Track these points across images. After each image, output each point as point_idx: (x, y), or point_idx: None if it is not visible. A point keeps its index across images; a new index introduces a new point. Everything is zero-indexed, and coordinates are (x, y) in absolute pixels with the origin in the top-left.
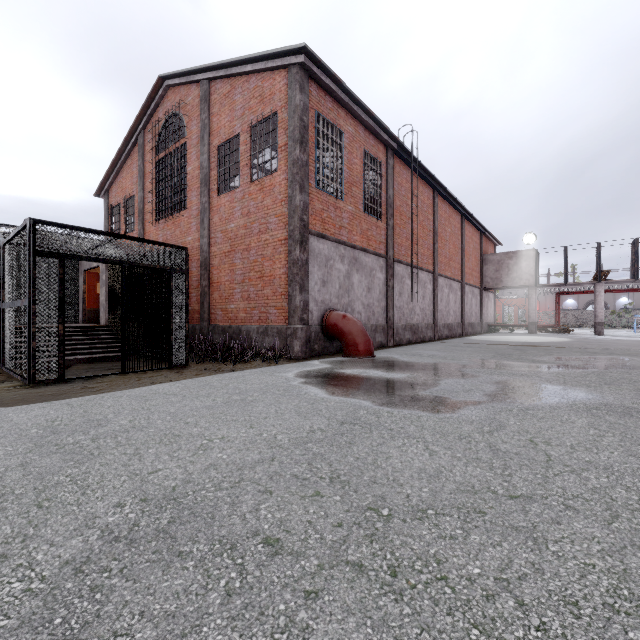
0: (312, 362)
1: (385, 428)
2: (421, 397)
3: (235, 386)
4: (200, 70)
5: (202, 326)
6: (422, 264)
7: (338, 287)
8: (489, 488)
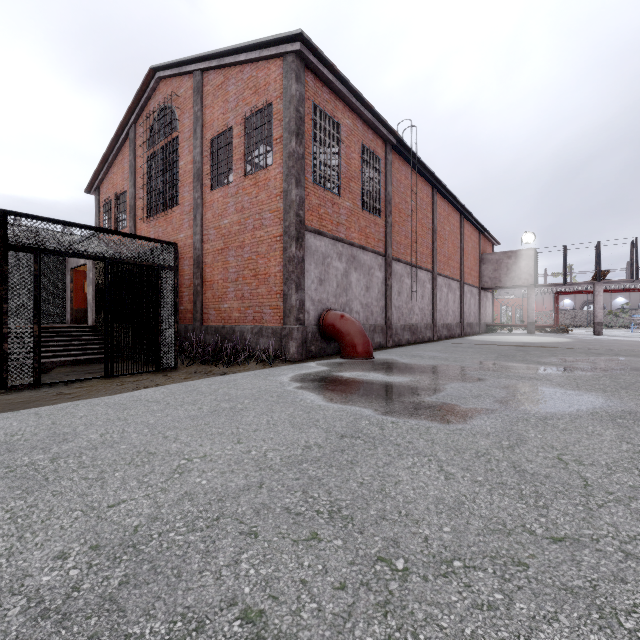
0: (308, 364)
1: (391, 443)
2: (427, 404)
3: (225, 392)
4: (192, 60)
5: (194, 326)
6: (421, 263)
7: (336, 286)
8: (524, 526)
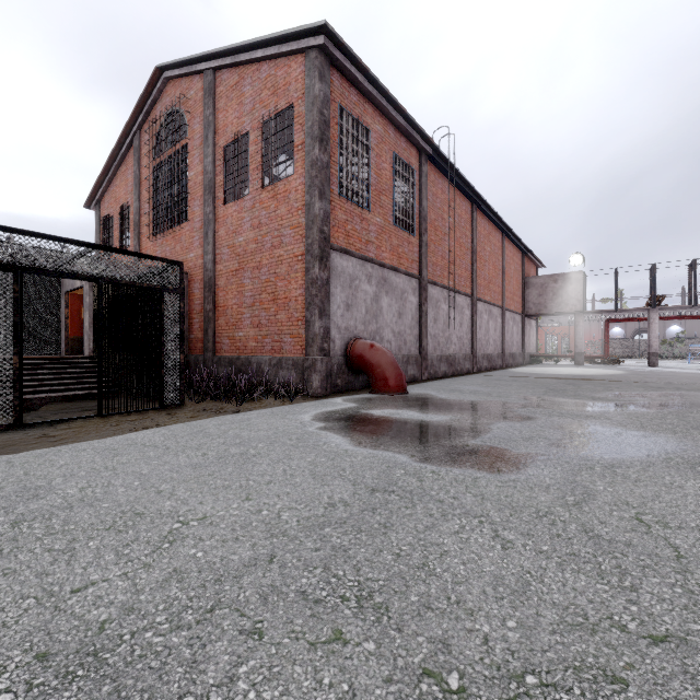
0: (334, 400)
1: (432, 499)
2: (472, 448)
3: (236, 433)
4: (203, 58)
5: (206, 357)
6: (459, 287)
7: (364, 312)
8: (611, 618)
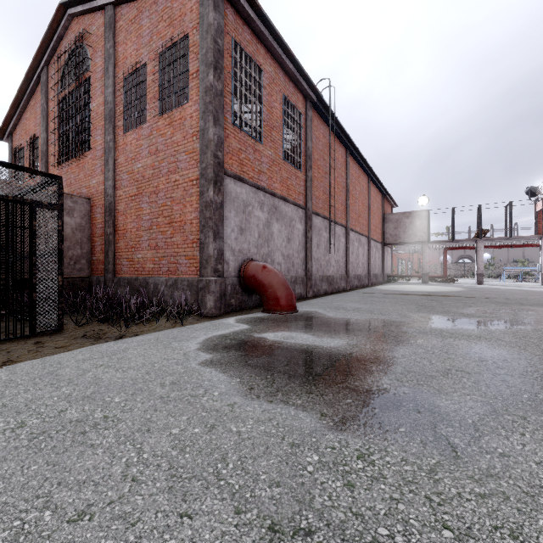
0: (227, 321)
1: None
2: (392, 395)
3: (95, 376)
4: None
5: (106, 278)
6: (337, 218)
7: (257, 236)
8: None
